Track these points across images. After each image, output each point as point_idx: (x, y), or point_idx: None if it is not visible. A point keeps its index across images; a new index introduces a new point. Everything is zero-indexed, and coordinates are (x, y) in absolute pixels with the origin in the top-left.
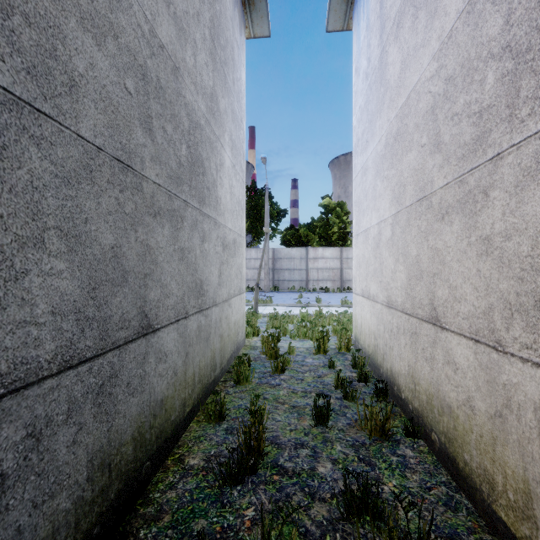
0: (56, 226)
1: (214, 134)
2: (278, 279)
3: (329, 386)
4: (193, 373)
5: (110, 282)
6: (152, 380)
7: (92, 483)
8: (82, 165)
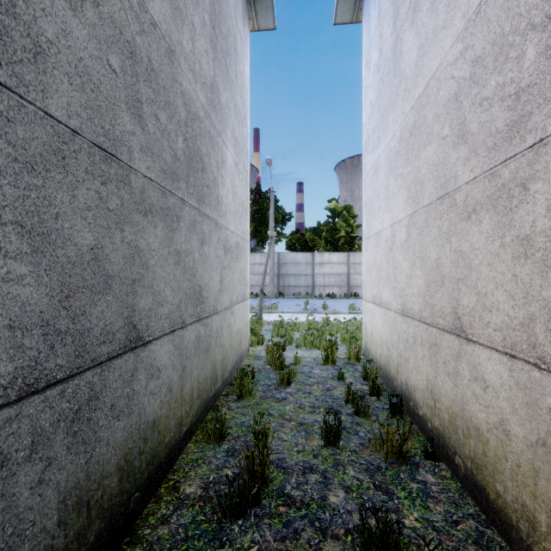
0: (14, 221)
1: (215, 128)
2: (283, 285)
3: (339, 401)
4: (191, 388)
5: (89, 289)
6: (142, 399)
7: (65, 528)
8: (51, 150)
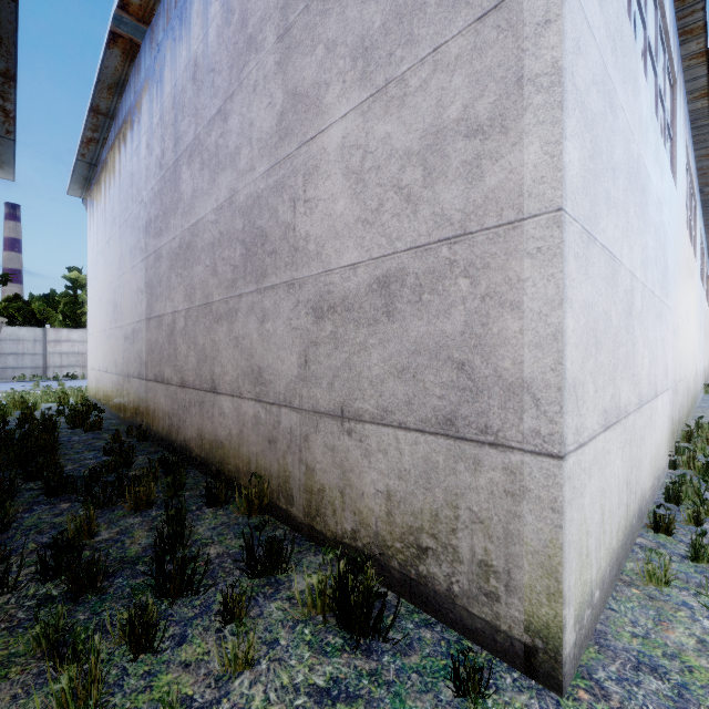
0: None
1: None
2: None
3: (67, 412)
4: None
5: None
6: None
7: None
8: None
